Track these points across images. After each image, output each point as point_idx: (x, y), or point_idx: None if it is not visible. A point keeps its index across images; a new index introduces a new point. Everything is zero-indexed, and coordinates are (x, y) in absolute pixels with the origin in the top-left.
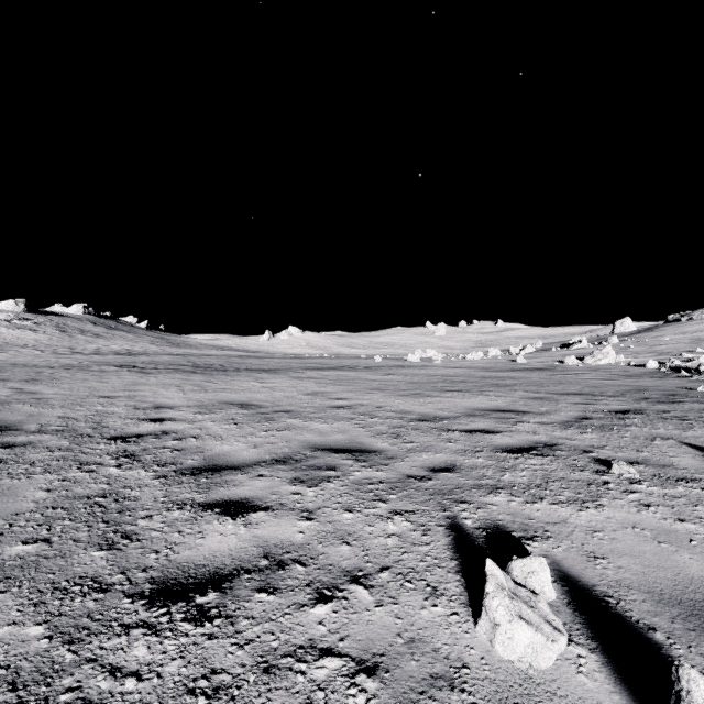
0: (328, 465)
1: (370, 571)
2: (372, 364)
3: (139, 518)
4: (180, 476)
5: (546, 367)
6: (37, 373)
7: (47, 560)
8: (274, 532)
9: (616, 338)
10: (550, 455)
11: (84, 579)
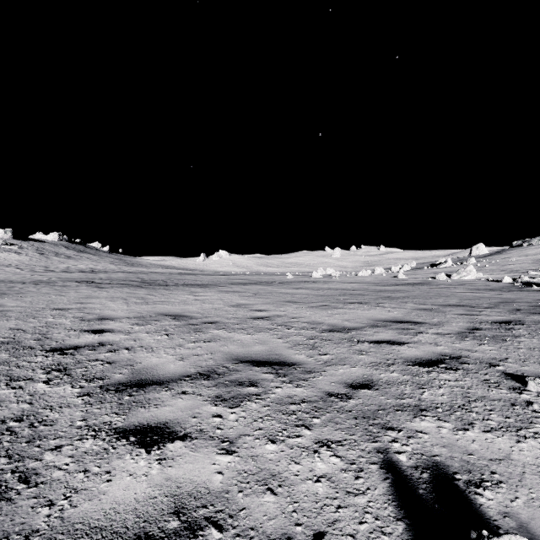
0: (249, 380)
1: None
2: (284, 280)
3: (46, 450)
4: (105, 393)
5: (422, 282)
6: (9, 288)
7: None
8: (189, 473)
9: (474, 259)
10: (460, 369)
11: None
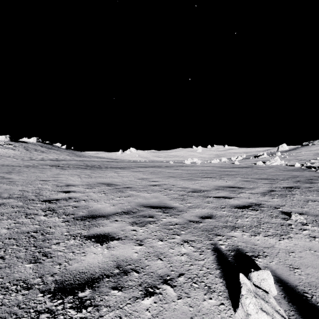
0: (149, 215)
1: (173, 276)
2: (168, 165)
3: (52, 244)
4: (76, 221)
5: (248, 166)
6: (13, 169)
7: (0, 269)
8: (122, 253)
9: (279, 153)
10: (259, 210)
11: (18, 281)
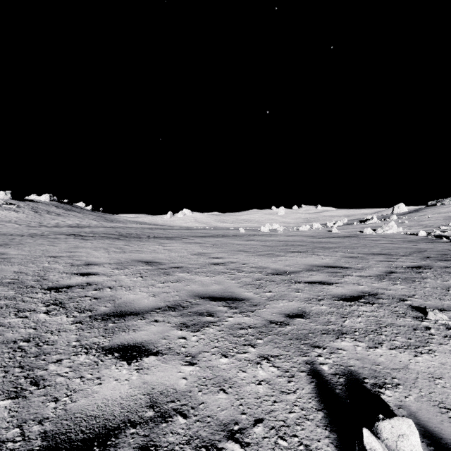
0: (208, 312)
1: (245, 424)
2: (237, 233)
3: (50, 362)
4: (93, 321)
5: (352, 235)
6: (11, 239)
7: None
8: (161, 378)
9: (395, 216)
10: (376, 303)
11: None
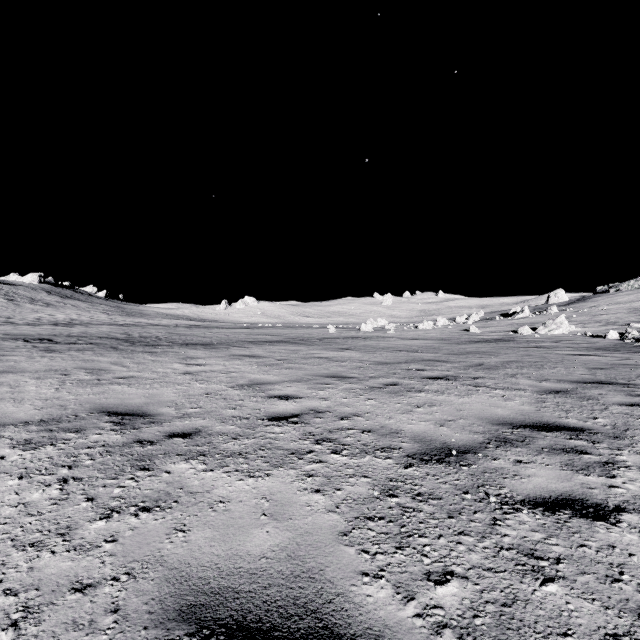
0: None
1: None
2: (325, 335)
3: None
4: None
5: (504, 338)
6: None
7: None
8: None
9: (556, 308)
10: None
11: None
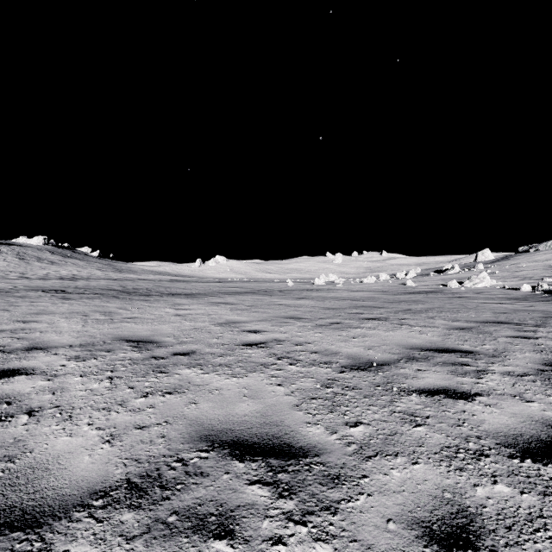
0: (220, 511)
1: None
2: (285, 288)
3: None
4: None
5: (435, 290)
6: None
7: None
8: None
9: (482, 265)
10: None
11: None
